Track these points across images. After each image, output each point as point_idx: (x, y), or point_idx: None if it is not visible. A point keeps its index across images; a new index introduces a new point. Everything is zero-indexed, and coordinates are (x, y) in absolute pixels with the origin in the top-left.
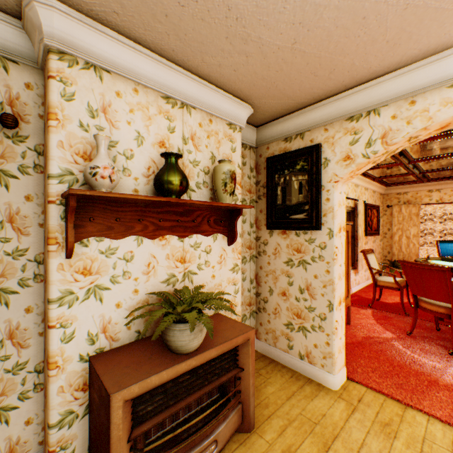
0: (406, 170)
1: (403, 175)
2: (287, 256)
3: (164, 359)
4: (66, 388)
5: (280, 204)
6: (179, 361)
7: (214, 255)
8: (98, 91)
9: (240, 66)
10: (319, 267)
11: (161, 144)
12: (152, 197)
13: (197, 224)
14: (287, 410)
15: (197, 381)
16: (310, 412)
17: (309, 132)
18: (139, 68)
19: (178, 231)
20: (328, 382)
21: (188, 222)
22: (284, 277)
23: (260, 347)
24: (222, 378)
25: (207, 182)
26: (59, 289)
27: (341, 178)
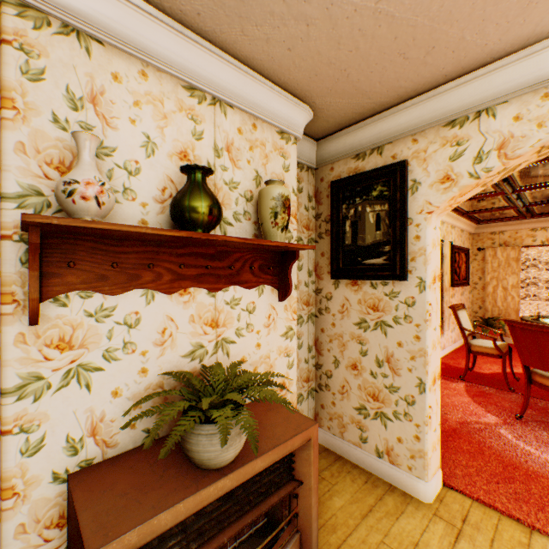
0: (507, 202)
1: (501, 208)
2: (358, 315)
3: (183, 479)
4: (29, 527)
5: (349, 245)
6: (205, 483)
7: (259, 316)
8: (84, 70)
9: (297, 41)
10: (405, 332)
11: (181, 155)
12: (164, 231)
13: (236, 271)
14: (363, 536)
15: (234, 508)
16: (396, 539)
17: (390, 145)
18: (148, 40)
19: (207, 281)
20: (418, 492)
21: (222, 269)
22: (355, 343)
23: (322, 438)
24: (271, 498)
25: (250, 213)
26: (17, 372)
27: (437, 208)
